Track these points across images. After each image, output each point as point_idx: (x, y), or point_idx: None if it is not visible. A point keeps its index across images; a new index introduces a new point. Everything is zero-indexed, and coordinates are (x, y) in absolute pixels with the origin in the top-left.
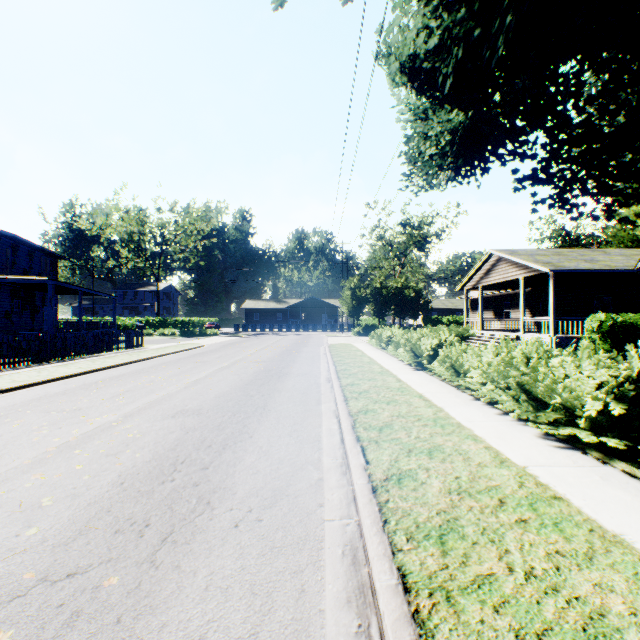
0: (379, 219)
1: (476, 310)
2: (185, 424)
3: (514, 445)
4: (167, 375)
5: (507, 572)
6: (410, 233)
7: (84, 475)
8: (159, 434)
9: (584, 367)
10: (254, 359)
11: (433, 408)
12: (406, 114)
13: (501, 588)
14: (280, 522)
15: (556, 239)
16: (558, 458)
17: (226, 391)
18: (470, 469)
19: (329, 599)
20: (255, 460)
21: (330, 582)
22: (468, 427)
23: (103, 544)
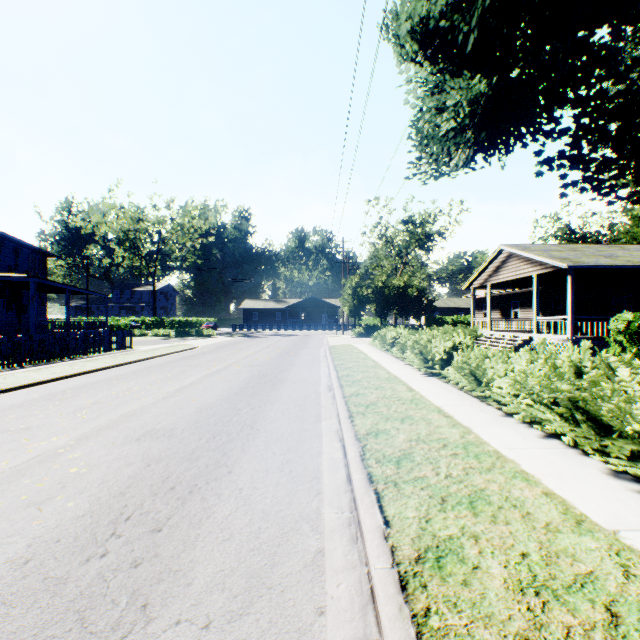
0: (380, 217)
1: (482, 310)
2: (149, 451)
3: (582, 489)
4: (148, 382)
5: None
6: (412, 231)
7: None
8: (111, 468)
9: None
10: (248, 362)
11: (458, 428)
12: (416, 90)
13: None
14: None
15: (561, 237)
16: None
17: (210, 403)
18: (538, 537)
19: None
20: (229, 514)
21: None
22: (510, 458)
23: None
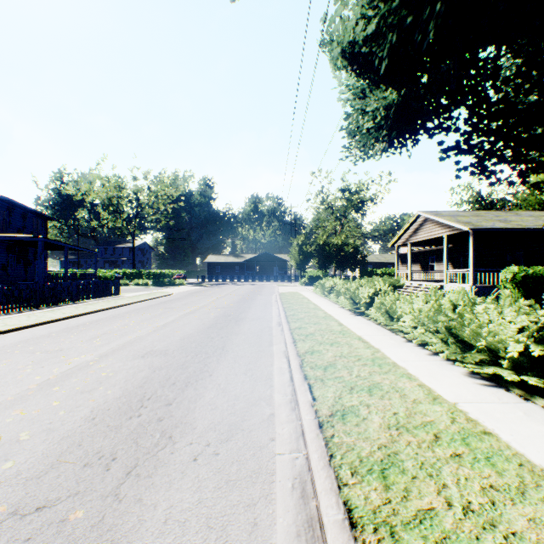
0: (322, 186)
1: (405, 263)
2: (153, 363)
3: (444, 383)
4: (139, 319)
5: (446, 507)
6: (349, 198)
7: (60, 411)
8: (129, 372)
9: (506, 313)
10: (215, 305)
11: (371, 349)
12: (346, 94)
13: (441, 523)
14: (235, 456)
15: (473, 203)
16: (484, 395)
17: (190, 334)
18: (406, 405)
19: (280, 533)
20: (214, 397)
21: (281, 515)
22: (402, 366)
23: (72, 477)
